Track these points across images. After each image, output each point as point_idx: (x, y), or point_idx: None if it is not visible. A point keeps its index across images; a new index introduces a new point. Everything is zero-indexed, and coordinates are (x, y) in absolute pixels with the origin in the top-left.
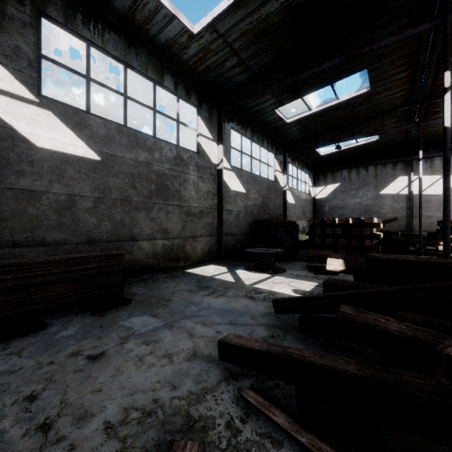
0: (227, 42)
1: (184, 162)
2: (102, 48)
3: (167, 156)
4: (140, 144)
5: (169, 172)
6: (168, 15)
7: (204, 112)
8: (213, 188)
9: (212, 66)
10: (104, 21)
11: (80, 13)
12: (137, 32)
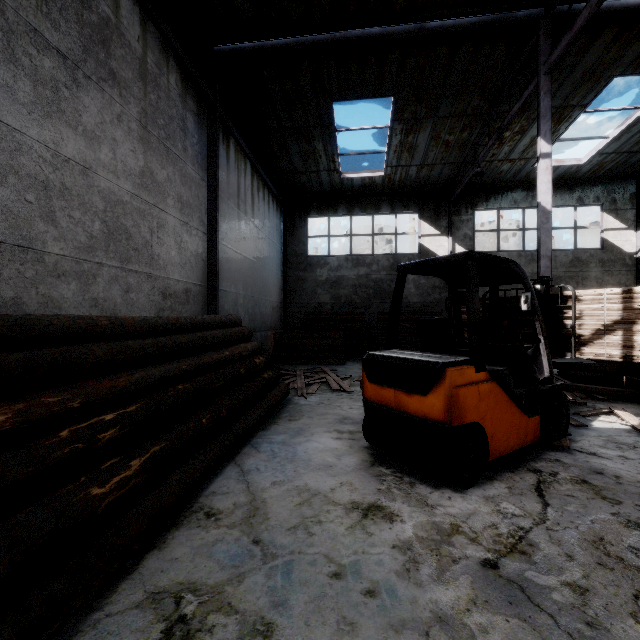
0: (621, 152)
1: (582, 262)
2: (506, 207)
3: (561, 262)
4: (535, 259)
5: (564, 274)
6: (554, 167)
7: (612, 205)
8: (628, 279)
9: (613, 167)
10: (508, 190)
11: (493, 196)
12: (532, 182)
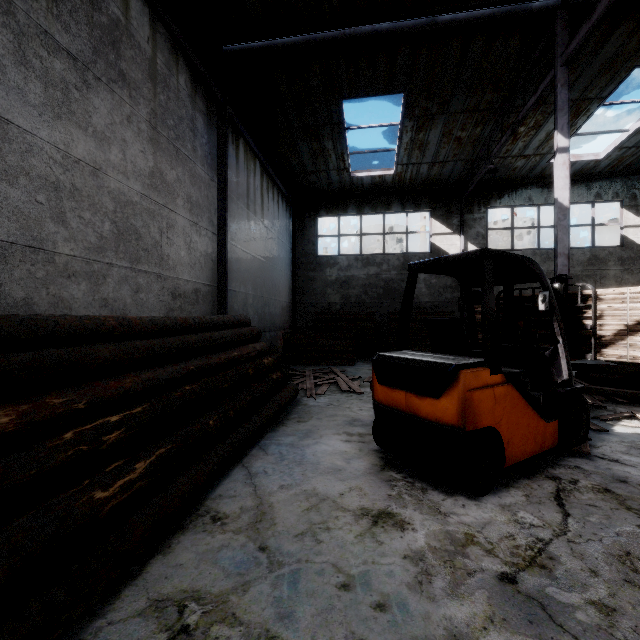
0: None
1: (601, 260)
2: (521, 205)
3: (578, 260)
4: (551, 258)
5: (581, 273)
6: (571, 162)
7: (632, 201)
8: None
9: (633, 162)
10: (522, 187)
11: (507, 193)
12: (547, 179)
